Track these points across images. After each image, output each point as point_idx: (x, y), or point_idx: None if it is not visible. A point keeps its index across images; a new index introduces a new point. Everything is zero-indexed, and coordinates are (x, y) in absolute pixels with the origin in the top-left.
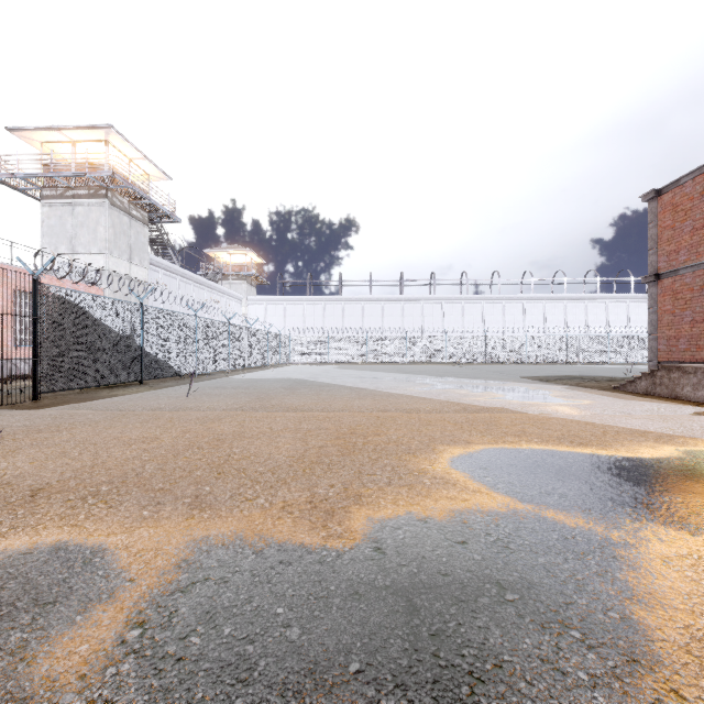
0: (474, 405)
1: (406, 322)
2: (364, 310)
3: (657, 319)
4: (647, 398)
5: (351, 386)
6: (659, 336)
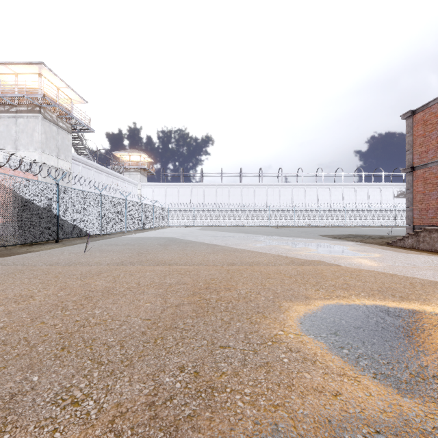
0: (298, 258)
1: (244, 200)
2: (217, 192)
3: (412, 197)
4: (416, 252)
5: (208, 243)
6: (414, 208)
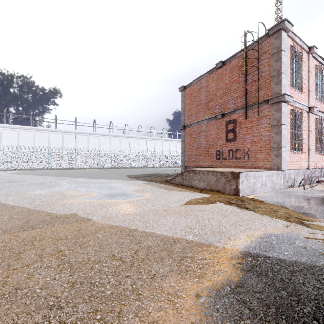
0: (49, 213)
1: (78, 145)
2: (50, 137)
3: (184, 146)
4: (180, 188)
5: None
6: (185, 154)
